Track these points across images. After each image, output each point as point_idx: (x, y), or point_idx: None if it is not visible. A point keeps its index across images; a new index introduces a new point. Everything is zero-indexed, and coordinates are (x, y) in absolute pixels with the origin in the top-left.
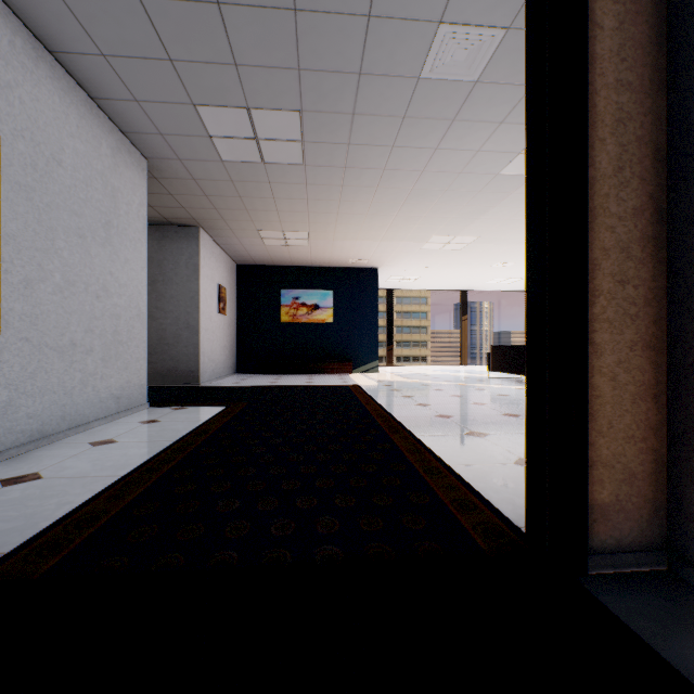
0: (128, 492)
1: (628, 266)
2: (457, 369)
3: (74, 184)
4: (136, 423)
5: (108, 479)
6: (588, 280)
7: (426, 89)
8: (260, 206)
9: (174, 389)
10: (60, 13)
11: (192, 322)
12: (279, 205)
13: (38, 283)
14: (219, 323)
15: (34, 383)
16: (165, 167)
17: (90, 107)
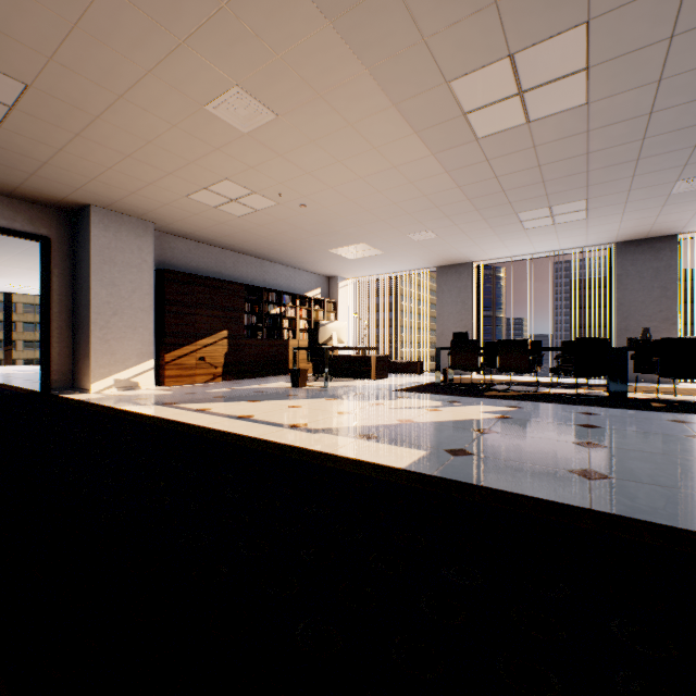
0: None
1: (64, 331)
2: None
3: None
4: None
5: None
6: (53, 334)
7: None
8: None
9: None
10: None
11: None
12: None
13: None
14: None
15: None
16: None
17: None
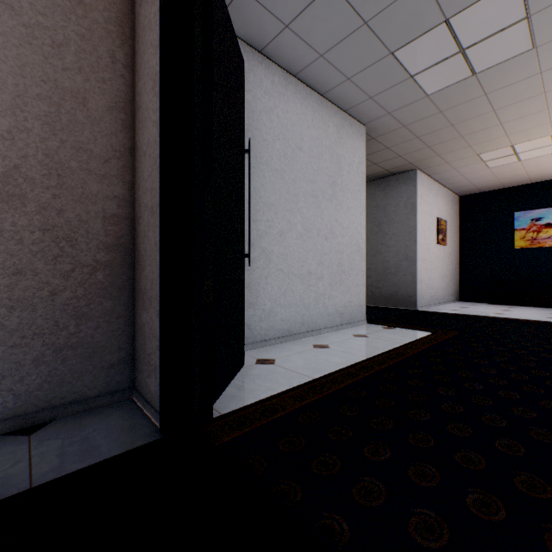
0: (307, 396)
1: None
2: None
3: (309, 161)
4: (349, 335)
5: (304, 378)
6: None
7: None
8: (477, 127)
9: (392, 310)
10: (292, 43)
11: (409, 254)
12: (501, 116)
13: (287, 233)
14: (437, 253)
15: (284, 298)
16: (378, 126)
17: (320, 103)
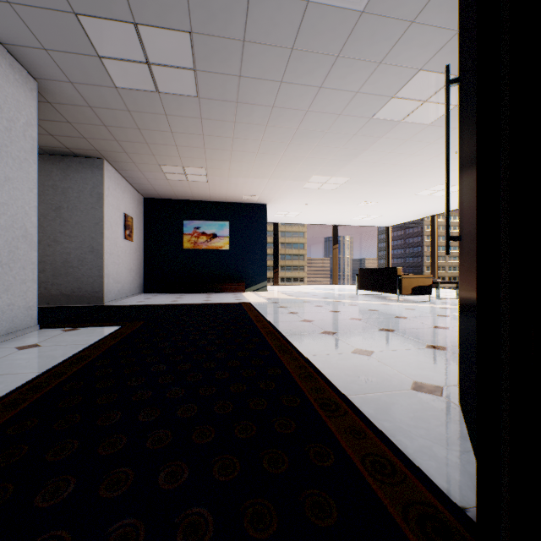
0: None
1: None
2: (330, 287)
3: None
4: (11, 349)
5: None
6: None
7: (315, 16)
8: (159, 140)
9: (76, 309)
10: None
11: (96, 246)
12: (177, 139)
13: None
14: (125, 248)
15: None
16: (57, 91)
17: None
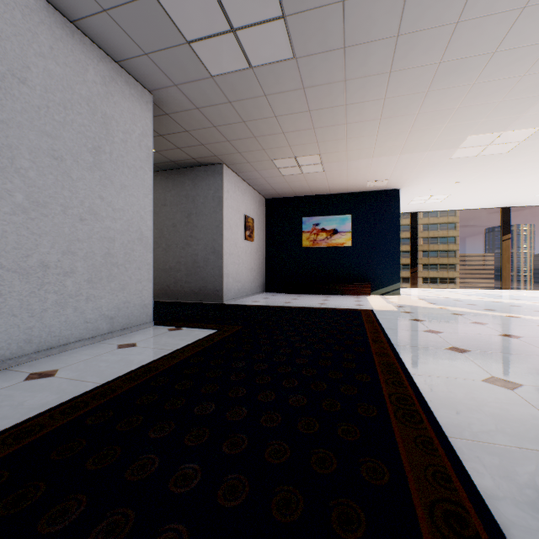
0: None
1: None
2: (496, 293)
3: (45, 105)
4: (113, 346)
5: None
6: None
7: None
8: (265, 130)
9: (198, 306)
10: None
11: (217, 247)
12: (282, 125)
13: None
14: (245, 249)
15: None
16: (168, 99)
17: (70, 32)
